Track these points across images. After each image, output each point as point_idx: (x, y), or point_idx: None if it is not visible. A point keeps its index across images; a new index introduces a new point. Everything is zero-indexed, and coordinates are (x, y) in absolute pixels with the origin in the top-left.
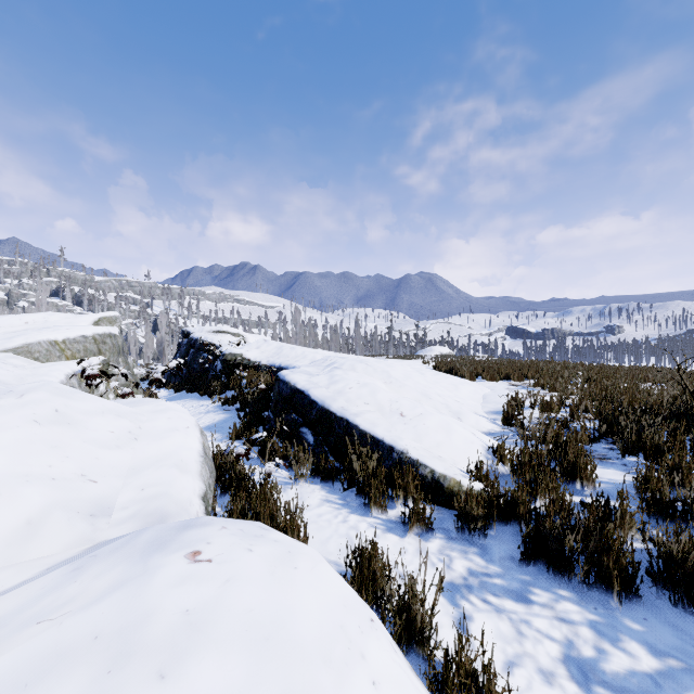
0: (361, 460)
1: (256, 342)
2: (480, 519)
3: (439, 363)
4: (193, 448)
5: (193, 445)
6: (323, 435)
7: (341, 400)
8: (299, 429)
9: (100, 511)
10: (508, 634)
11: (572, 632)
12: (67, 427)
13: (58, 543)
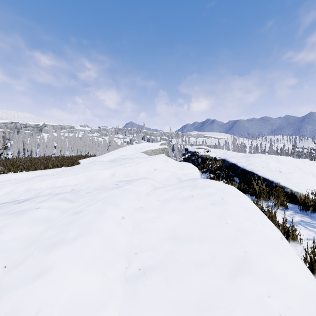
0: (258, 185)
1: (215, 150)
2: (311, 206)
3: None
4: (198, 173)
5: (197, 172)
6: (243, 179)
7: (251, 166)
8: (233, 178)
9: (179, 179)
10: (312, 235)
11: None
12: (168, 163)
13: (173, 182)
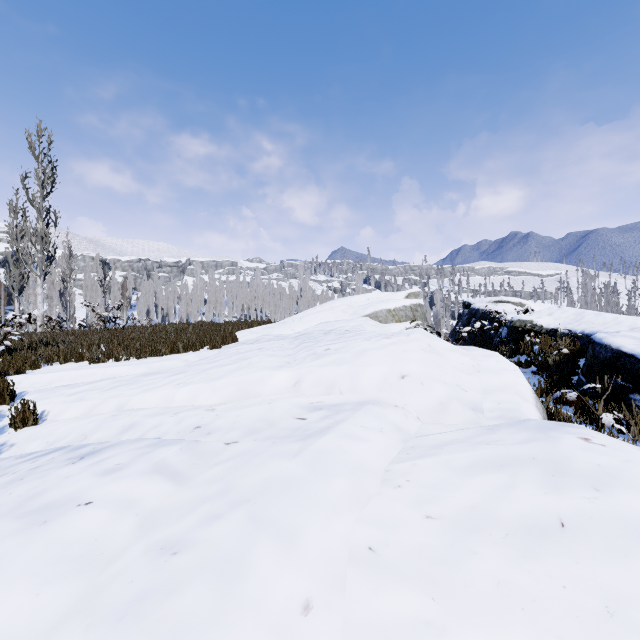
0: None
1: (547, 308)
2: None
3: None
4: (525, 385)
5: (524, 383)
6: None
7: None
8: (627, 396)
9: (476, 408)
10: None
11: None
12: (438, 356)
13: (458, 419)
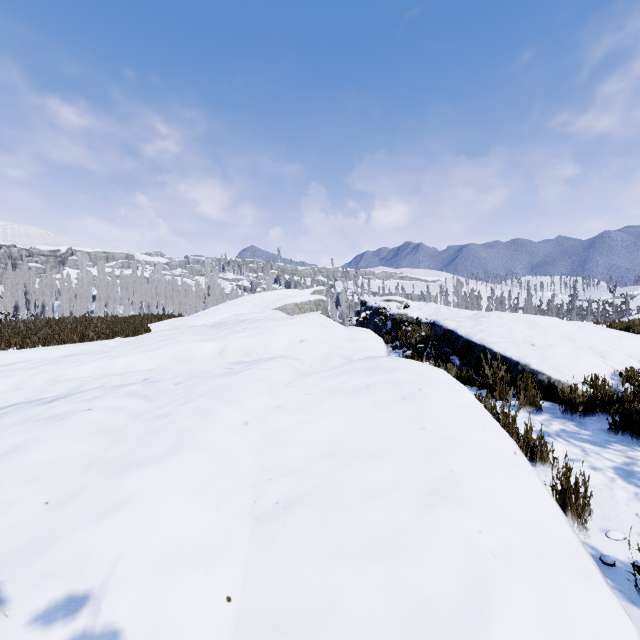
0: (492, 370)
1: (418, 305)
2: (581, 405)
3: (616, 323)
4: (382, 347)
5: (382, 346)
6: (466, 358)
7: (481, 335)
8: (449, 357)
9: (348, 359)
10: (576, 453)
11: (632, 462)
12: (327, 330)
13: (336, 364)
